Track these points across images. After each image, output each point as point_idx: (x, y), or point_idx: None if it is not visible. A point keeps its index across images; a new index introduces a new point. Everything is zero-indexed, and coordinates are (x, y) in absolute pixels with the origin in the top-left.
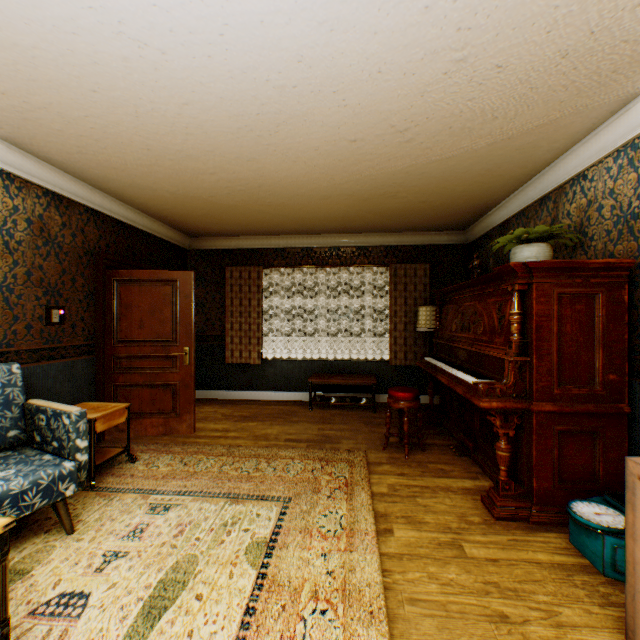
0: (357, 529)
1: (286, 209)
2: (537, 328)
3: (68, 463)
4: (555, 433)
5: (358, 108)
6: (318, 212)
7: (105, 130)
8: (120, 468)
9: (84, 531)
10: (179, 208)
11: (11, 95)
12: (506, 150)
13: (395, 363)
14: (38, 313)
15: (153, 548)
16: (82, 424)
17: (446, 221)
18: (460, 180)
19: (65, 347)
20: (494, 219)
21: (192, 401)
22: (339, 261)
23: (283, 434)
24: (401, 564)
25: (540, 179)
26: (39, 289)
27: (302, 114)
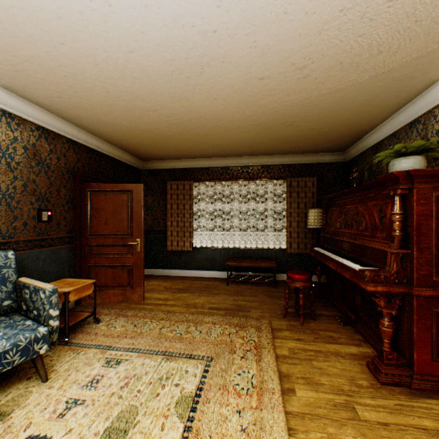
0: (265, 388)
1: (209, 138)
2: (417, 225)
3: (42, 328)
4: (434, 314)
5: (266, 48)
6: (233, 139)
7: (74, 77)
8: (88, 327)
9: (55, 379)
10: (133, 139)
11: (3, 50)
12: (385, 82)
13: (290, 251)
14: (32, 214)
15: (104, 397)
16: (54, 298)
17: (330, 144)
18: (344, 110)
19: (52, 238)
20: (369, 141)
21: (142, 278)
22: (248, 176)
23: (207, 303)
24: (304, 423)
25: (411, 106)
26: (33, 197)
27: (221, 56)
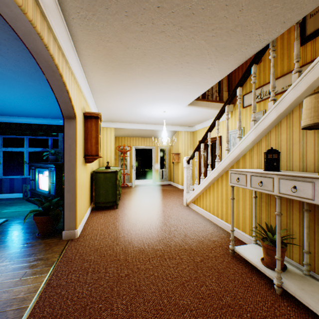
0: None
1: None
2: None
3: None
4: None
5: None
6: None
7: None
8: None
9: None
10: None
11: None
12: None
13: None
14: None
15: None
16: None
17: None
18: None
19: None
20: None
21: None
22: None
23: None
24: None
25: None
26: None
27: None
